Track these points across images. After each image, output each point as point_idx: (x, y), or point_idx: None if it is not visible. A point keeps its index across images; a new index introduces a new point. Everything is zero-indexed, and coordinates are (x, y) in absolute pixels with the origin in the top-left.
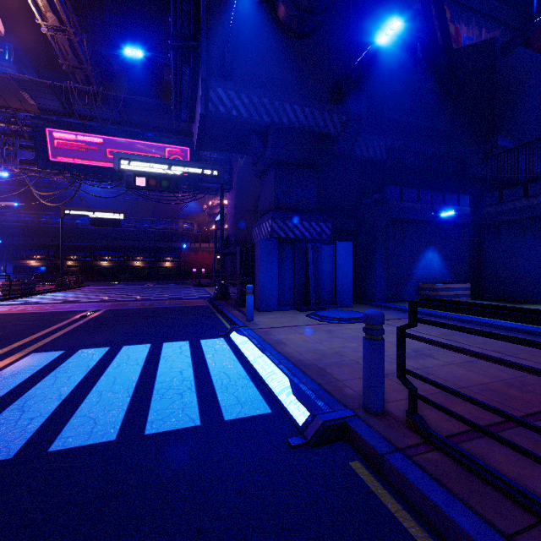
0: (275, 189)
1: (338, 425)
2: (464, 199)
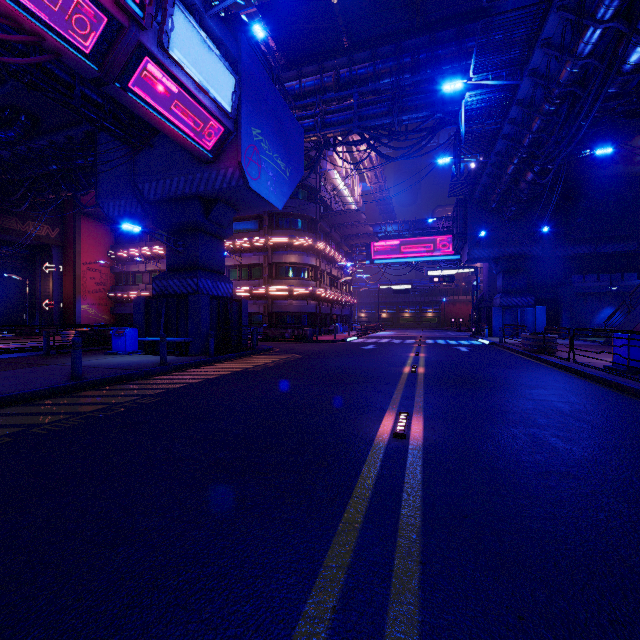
0: (502, 284)
1: (493, 343)
2: None
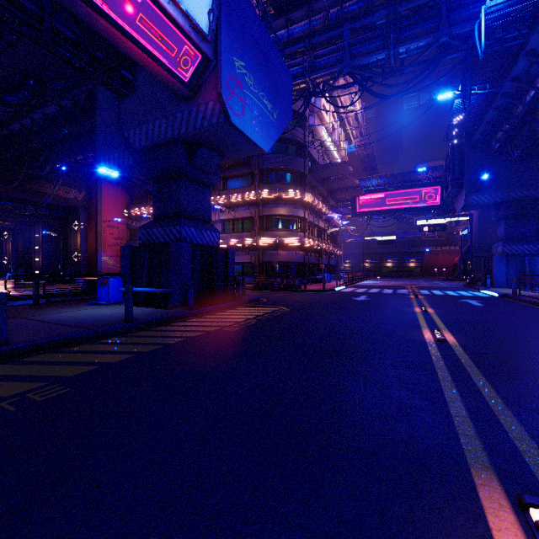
0: (505, 231)
1: (504, 295)
2: None
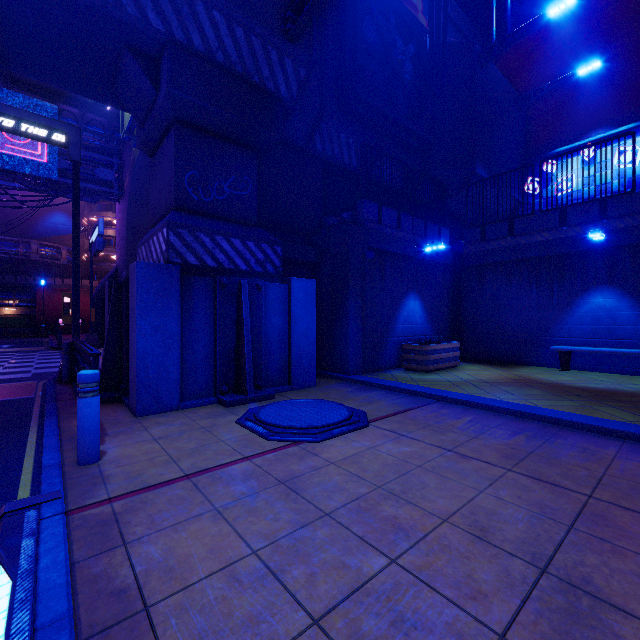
0: (178, 172)
1: None
2: (445, 234)
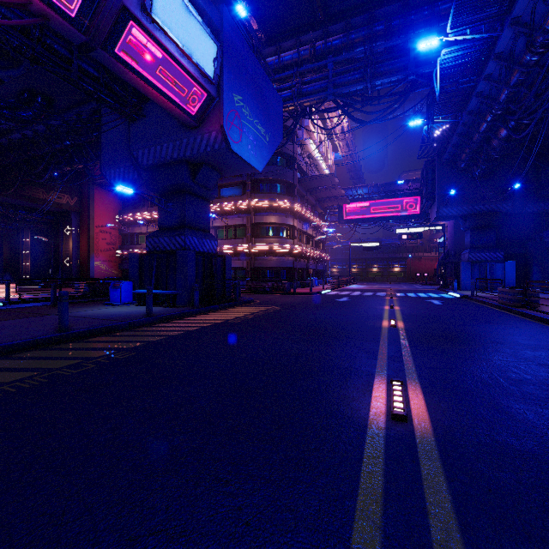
0: (471, 240)
1: (464, 296)
2: None
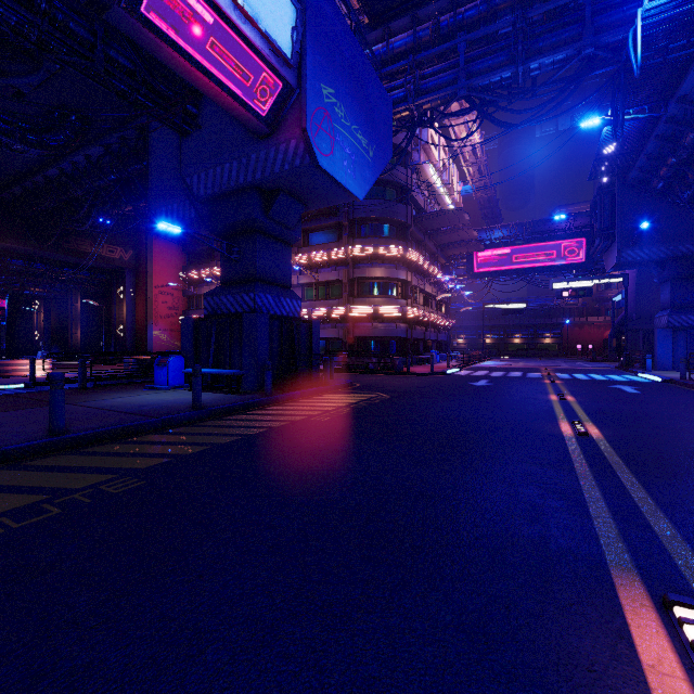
0: (672, 296)
1: (669, 380)
2: None
